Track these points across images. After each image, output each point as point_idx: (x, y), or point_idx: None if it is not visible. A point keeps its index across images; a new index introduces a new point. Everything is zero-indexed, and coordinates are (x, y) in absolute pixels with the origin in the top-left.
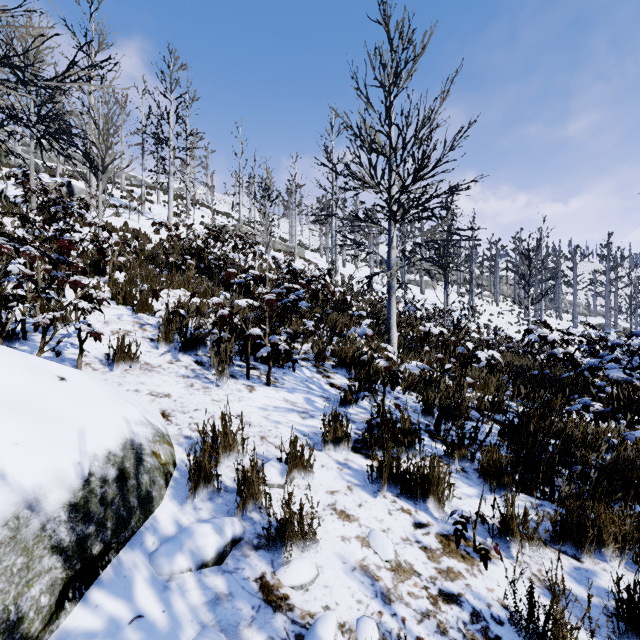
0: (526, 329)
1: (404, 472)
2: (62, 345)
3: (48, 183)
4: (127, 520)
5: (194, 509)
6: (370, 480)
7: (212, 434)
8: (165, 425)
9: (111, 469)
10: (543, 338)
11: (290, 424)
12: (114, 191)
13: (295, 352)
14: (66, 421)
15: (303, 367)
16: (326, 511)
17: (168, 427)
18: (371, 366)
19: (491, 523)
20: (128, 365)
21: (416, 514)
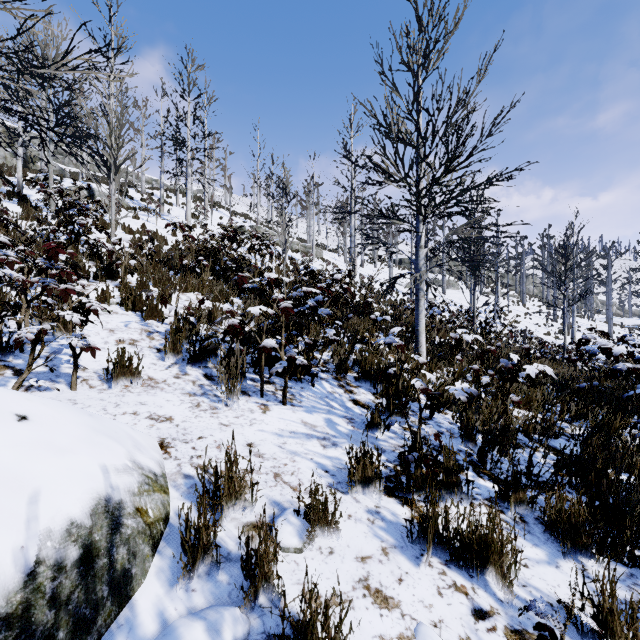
0: (580, 339)
1: (454, 532)
2: (55, 360)
3: (70, 187)
4: (91, 620)
5: (185, 591)
6: (409, 538)
7: (214, 479)
8: (162, 460)
9: (71, 548)
10: (605, 351)
11: (309, 455)
12: (134, 194)
13: (314, 362)
14: (13, 483)
15: (323, 380)
16: (357, 591)
17: (165, 462)
18: (399, 380)
19: (580, 616)
20: (129, 381)
21: (474, 594)
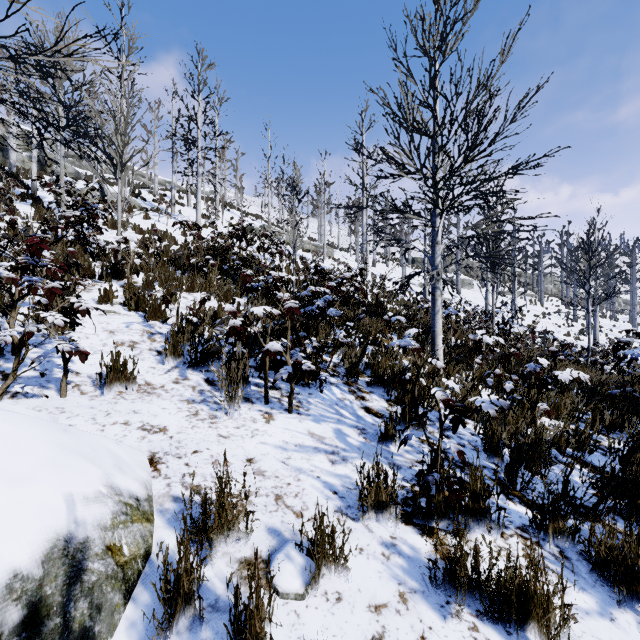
0: (618, 342)
1: (487, 577)
2: (44, 364)
3: (83, 189)
4: None
5: None
6: (432, 579)
7: (203, 506)
8: (149, 479)
9: (12, 609)
10: None
11: (315, 473)
12: (147, 195)
13: (323, 365)
14: None
15: (332, 385)
16: None
17: (153, 482)
18: (415, 386)
19: None
20: (123, 387)
21: None
